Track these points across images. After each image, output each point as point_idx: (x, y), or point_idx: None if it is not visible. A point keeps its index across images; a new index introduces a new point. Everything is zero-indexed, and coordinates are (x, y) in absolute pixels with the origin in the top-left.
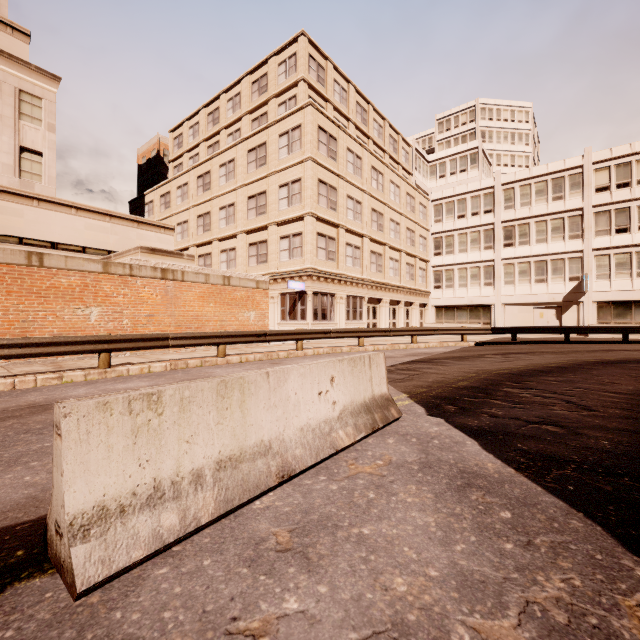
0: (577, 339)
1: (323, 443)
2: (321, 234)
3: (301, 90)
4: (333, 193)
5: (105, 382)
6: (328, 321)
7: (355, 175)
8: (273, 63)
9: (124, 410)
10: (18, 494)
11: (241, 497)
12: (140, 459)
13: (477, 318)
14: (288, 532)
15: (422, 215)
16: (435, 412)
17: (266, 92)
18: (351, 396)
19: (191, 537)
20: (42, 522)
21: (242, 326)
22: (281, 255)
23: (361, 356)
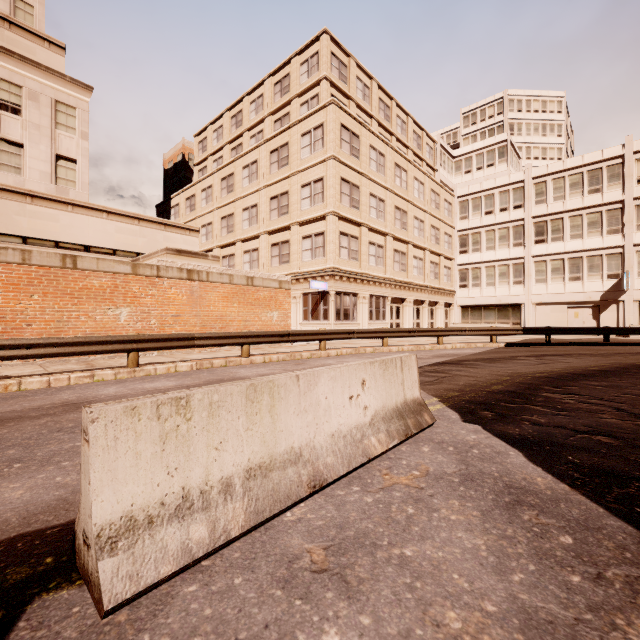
0: (617, 340)
1: (355, 451)
2: (344, 233)
3: (323, 89)
4: (356, 191)
5: (134, 381)
6: (351, 321)
7: (378, 173)
8: (295, 63)
9: (152, 415)
10: (49, 495)
11: (272, 508)
12: (168, 467)
13: (506, 318)
14: (323, 549)
15: (447, 212)
16: (471, 418)
17: (288, 92)
18: (383, 400)
19: (220, 550)
20: (71, 527)
21: (265, 326)
22: (303, 255)
23: (392, 358)
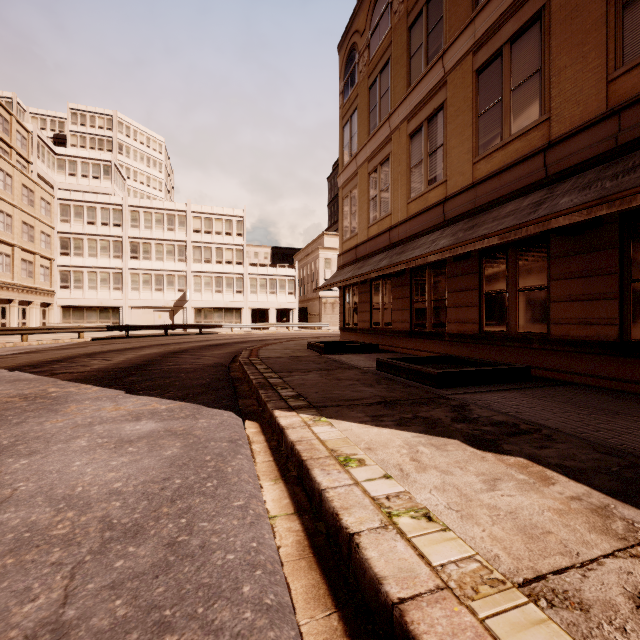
0: (175, 333)
1: None
2: None
3: None
4: None
5: None
6: None
7: None
8: None
9: None
10: None
11: None
12: None
13: (107, 318)
14: None
15: (45, 211)
16: (15, 370)
17: None
18: None
19: None
20: None
21: None
22: None
23: None
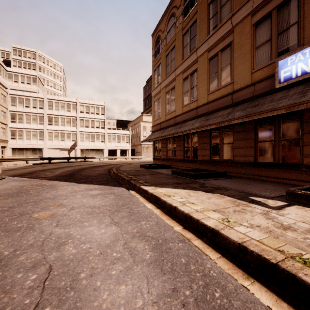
0: (72, 161)
1: None
2: None
3: None
4: None
5: None
6: None
7: None
8: None
9: None
10: None
11: None
12: None
13: (36, 154)
14: None
15: (3, 100)
16: (16, 177)
17: None
18: None
19: None
20: None
21: None
22: None
23: None
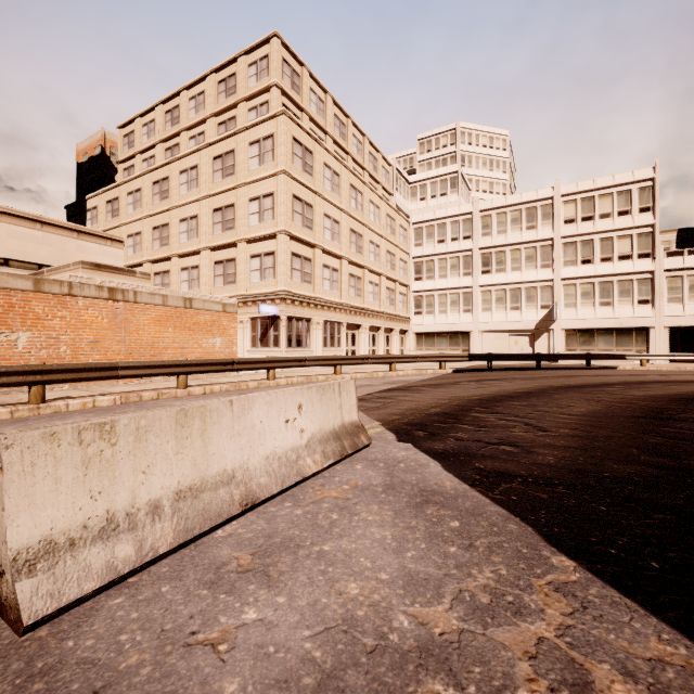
0: (547, 365)
1: (290, 471)
2: (296, 254)
3: (274, 96)
4: (309, 210)
5: (38, 419)
6: (304, 348)
7: (333, 192)
8: (242, 63)
9: (73, 441)
10: None
11: (202, 526)
12: (91, 491)
13: (456, 345)
14: (250, 555)
15: (403, 238)
16: (405, 438)
17: (234, 94)
18: (320, 424)
19: (148, 568)
20: None
21: (206, 354)
22: (251, 275)
23: (331, 383)
